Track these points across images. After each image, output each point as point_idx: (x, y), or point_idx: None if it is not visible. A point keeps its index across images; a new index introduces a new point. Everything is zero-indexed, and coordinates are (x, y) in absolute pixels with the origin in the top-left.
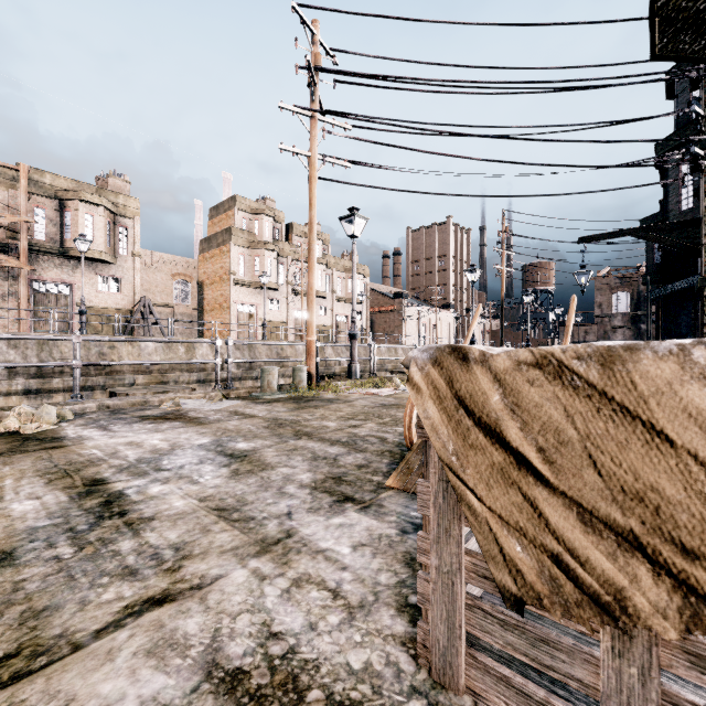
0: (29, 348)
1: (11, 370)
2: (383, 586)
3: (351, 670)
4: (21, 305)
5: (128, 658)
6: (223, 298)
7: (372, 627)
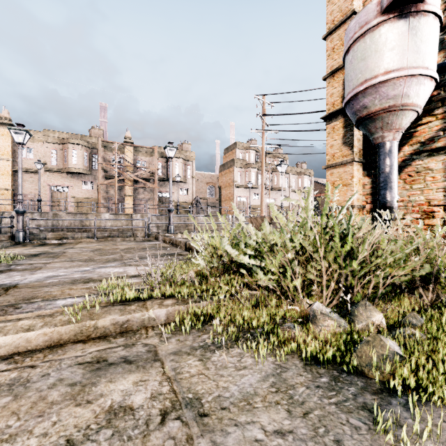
0: (162, 219)
1: (158, 227)
2: None
3: None
4: (155, 202)
5: None
6: (230, 194)
7: None
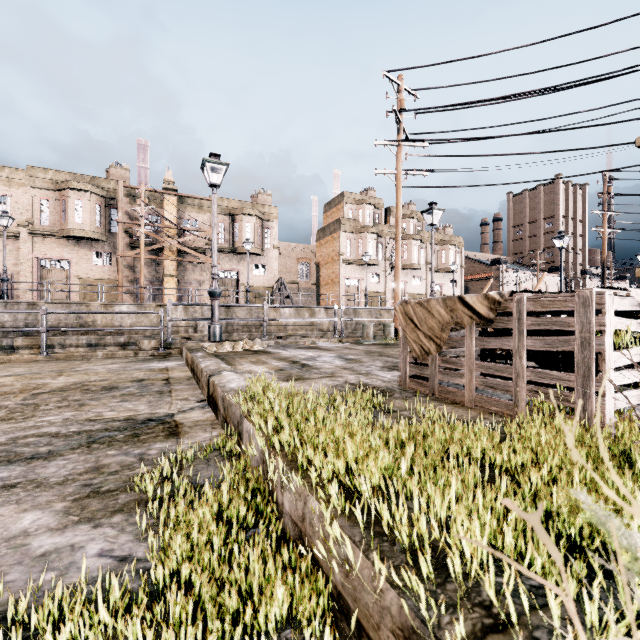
0: (221, 314)
1: None
2: (397, 380)
3: (381, 385)
4: None
5: (326, 380)
6: (334, 275)
7: (390, 383)
